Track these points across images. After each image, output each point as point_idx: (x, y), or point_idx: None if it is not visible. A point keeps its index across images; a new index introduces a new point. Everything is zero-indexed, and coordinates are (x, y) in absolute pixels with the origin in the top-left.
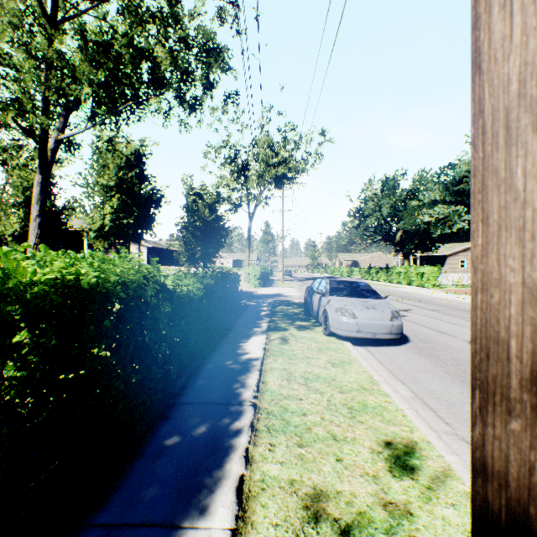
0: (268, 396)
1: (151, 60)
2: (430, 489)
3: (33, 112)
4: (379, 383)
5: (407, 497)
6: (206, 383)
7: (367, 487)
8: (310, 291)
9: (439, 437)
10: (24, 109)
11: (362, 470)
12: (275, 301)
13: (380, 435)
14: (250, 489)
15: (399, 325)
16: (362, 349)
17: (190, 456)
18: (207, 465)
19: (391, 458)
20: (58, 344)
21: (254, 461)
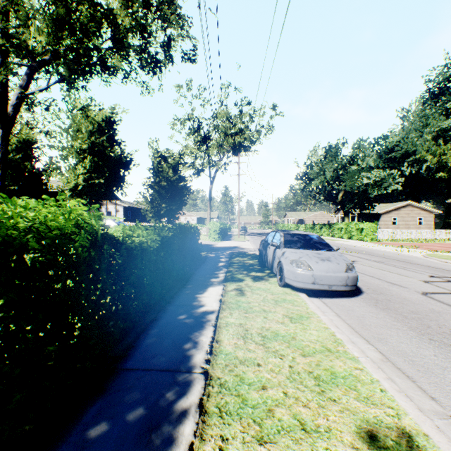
0: (222, 360)
1: (109, 16)
2: None
3: None
4: (344, 342)
5: None
6: (156, 341)
7: None
8: (264, 244)
9: (437, 427)
10: None
11: None
12: (232, 253)
13: (361, 422)
14: None
15: (354, 277)
16: (317, 301)
17: None
18: None
19: None
20: None
21: None
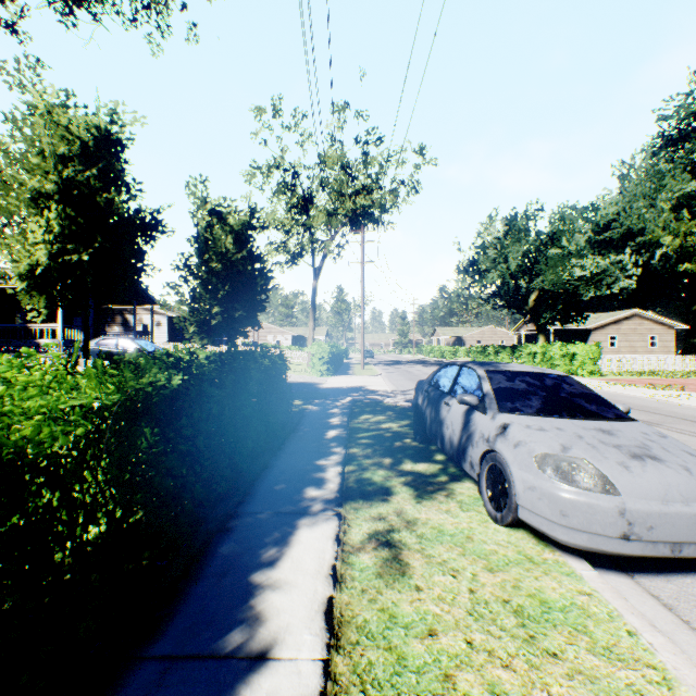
0: None
1: None
2: None
3: None
4: None
5: None
6: None
7: None
8: (430, 392)
9: None
10: None
11: None
12: (354, 403)
13: None
14: None
15: None
16: (636, 592)
17: None
18: None
19: None
20: None
21: None
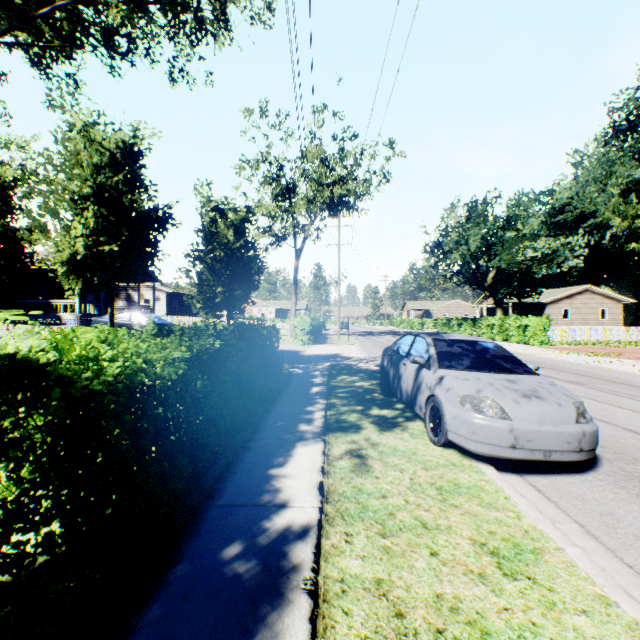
0: None
1: None
2: None
3: None
4: None
5: None
6: None
7: None
8: (392, 356)
9: None
10: None
11: None
12: (332, 367)
13: None
14: None
15: (594, 431)
16: (520, 483)
17: None
18: None
19: None
20: None
21: None
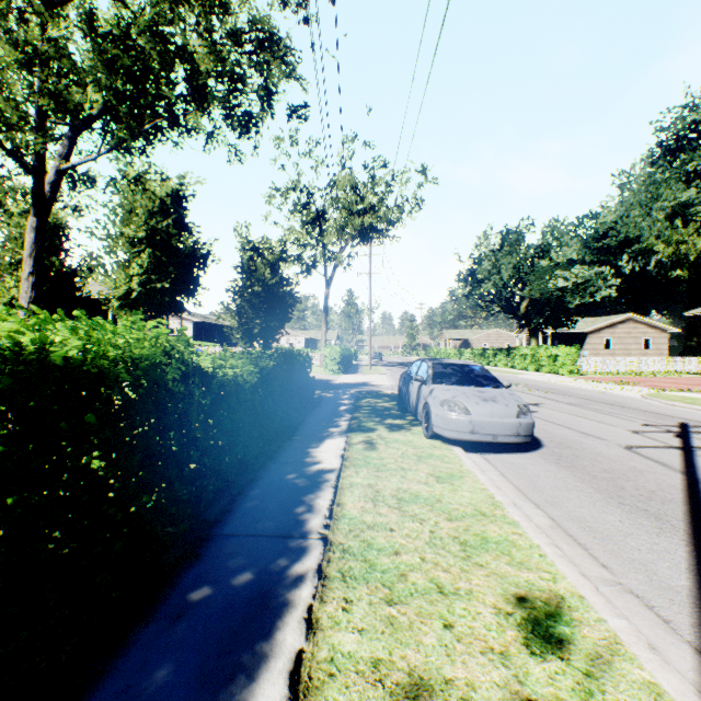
0: (345, 525)
1: (187, 59)
2: (591, 677)
3: (20, 127)
4: (504, 505)
5: (555, 691)
6: (258, 505)
7: (493, 673)
8: (405, 378)
9: (596, 589)
10: (7, 122)
11: (484, 643)
12: (360, 392)
13: (508, 585)
14: (311, 675)
15: (529, 423)
16: (477, 457)
17: (223, 618)
18: (249, 633)
19: (527, 623)
20: (9, 451)
21: (320, 628)
